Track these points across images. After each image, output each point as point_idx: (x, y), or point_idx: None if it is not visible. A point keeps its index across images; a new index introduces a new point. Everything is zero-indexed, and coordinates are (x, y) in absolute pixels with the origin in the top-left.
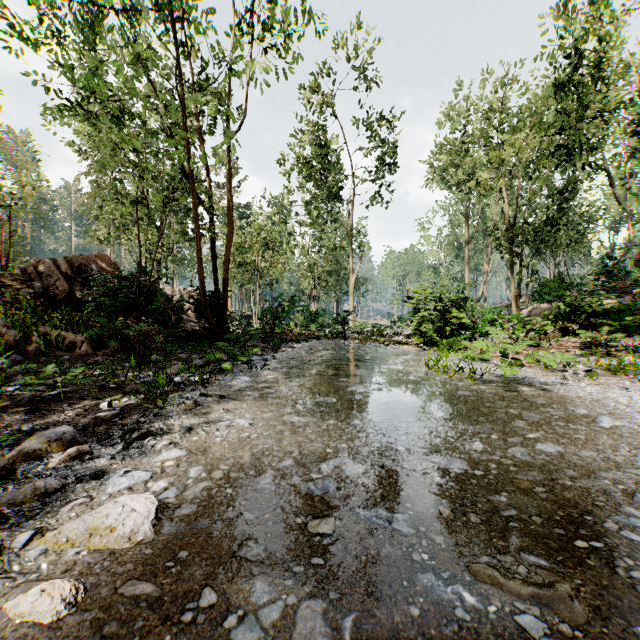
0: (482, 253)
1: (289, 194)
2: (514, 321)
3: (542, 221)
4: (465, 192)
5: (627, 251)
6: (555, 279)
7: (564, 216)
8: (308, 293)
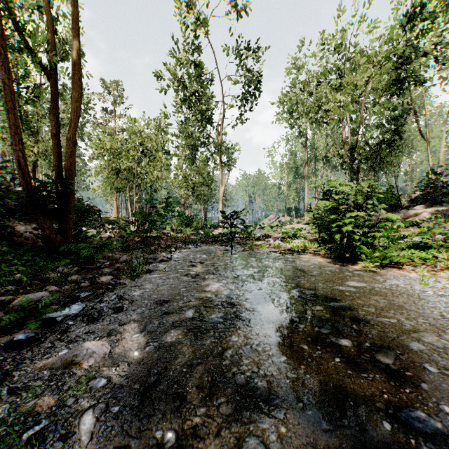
0: (313, 175)
1: (166, 117)
2: (444, 225)
3: (376, 144)
4: (311, 121)
5: (445, 168)
6: (388, 191)
7: (400, 138)
8: (183, 202)
